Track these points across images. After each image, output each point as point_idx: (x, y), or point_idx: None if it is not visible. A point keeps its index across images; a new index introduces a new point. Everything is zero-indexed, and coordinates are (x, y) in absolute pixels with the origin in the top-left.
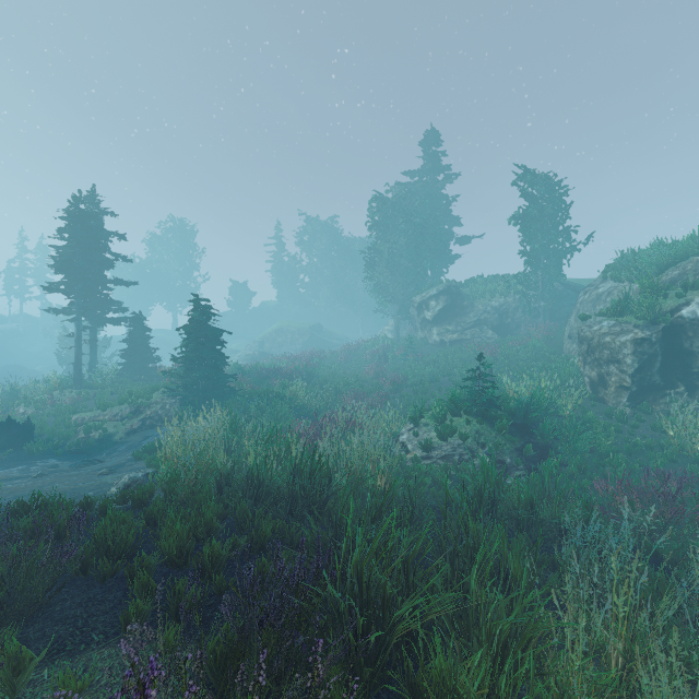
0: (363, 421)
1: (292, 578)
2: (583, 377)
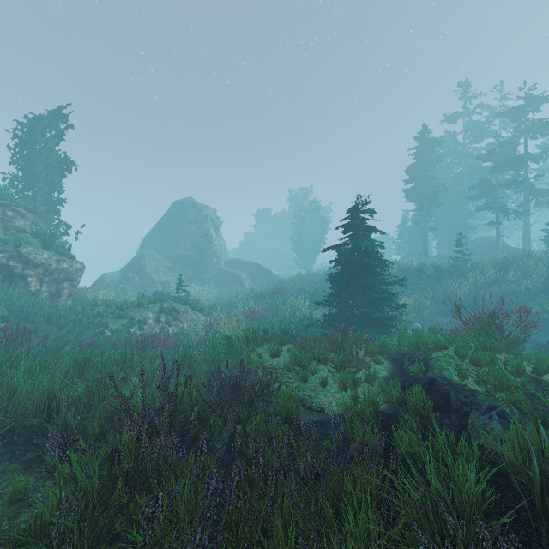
0: (211, 322)
1: (274, 290)
2: (40, 293)
